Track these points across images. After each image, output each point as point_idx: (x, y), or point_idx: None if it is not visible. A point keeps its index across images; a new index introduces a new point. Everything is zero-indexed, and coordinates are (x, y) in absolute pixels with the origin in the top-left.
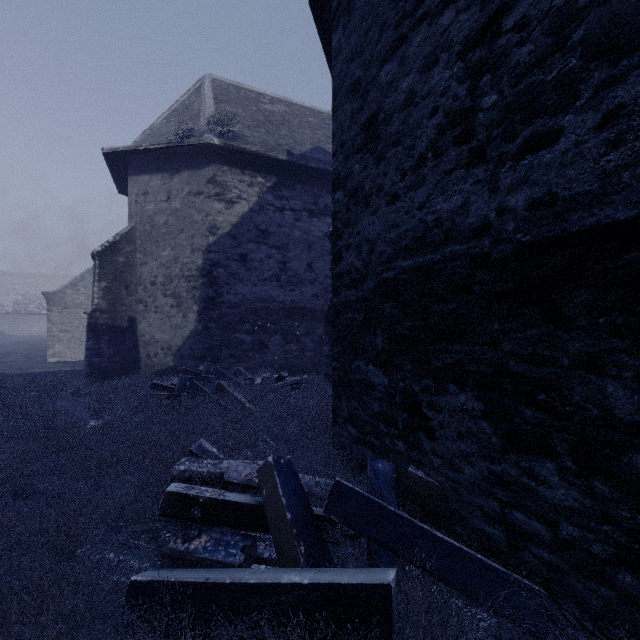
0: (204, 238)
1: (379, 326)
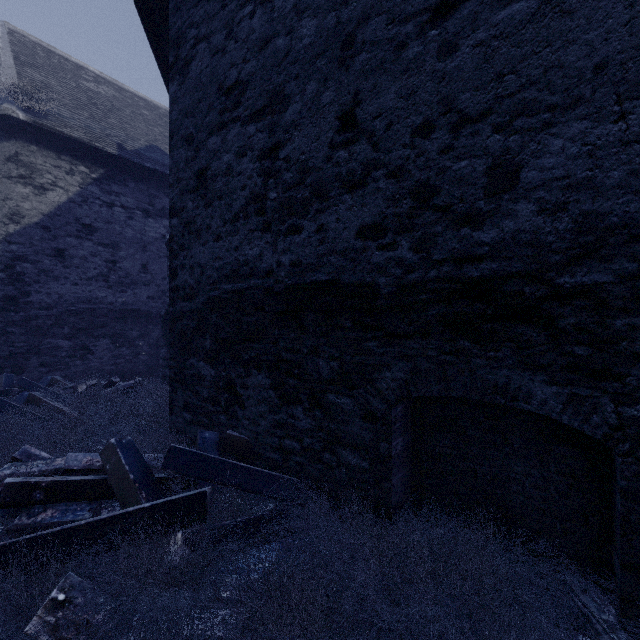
0: (1, 225)
1: (208, 331)
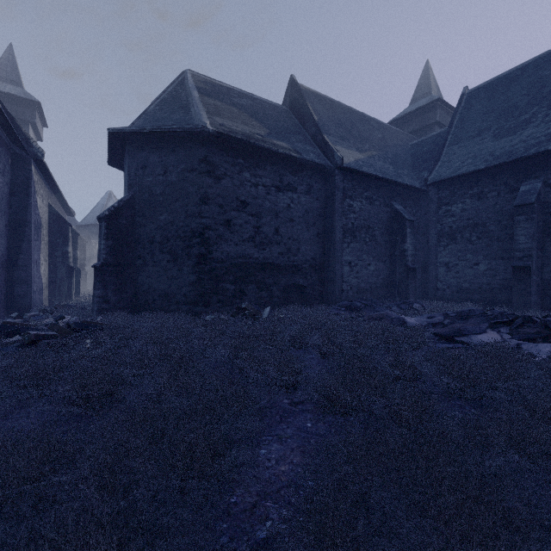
0: None
1: (231, 274)
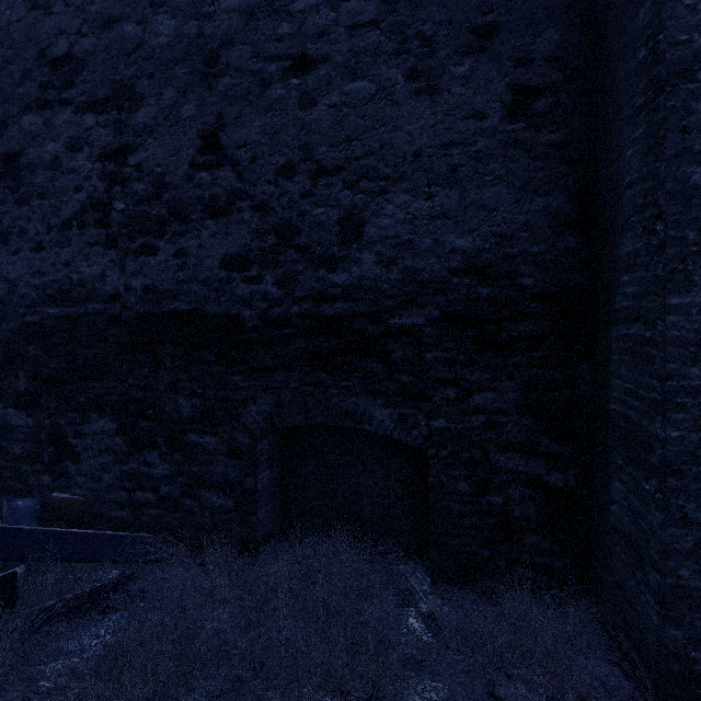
0: None
1: (22, 368)
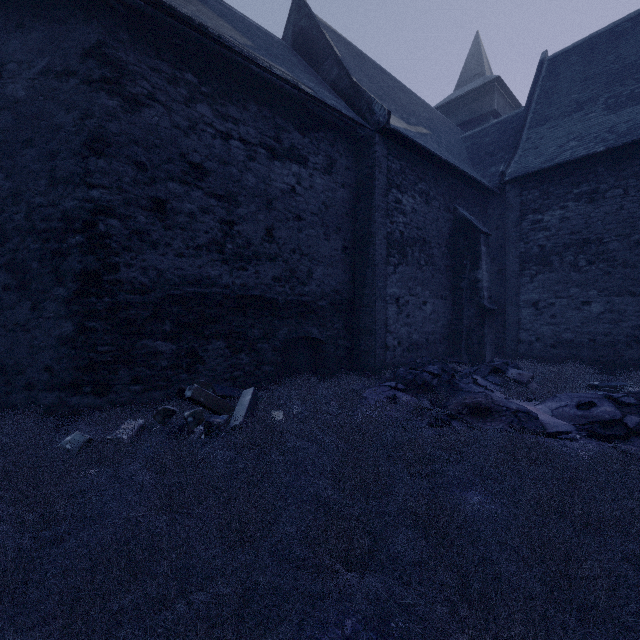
0: None
1: (168, 319)
